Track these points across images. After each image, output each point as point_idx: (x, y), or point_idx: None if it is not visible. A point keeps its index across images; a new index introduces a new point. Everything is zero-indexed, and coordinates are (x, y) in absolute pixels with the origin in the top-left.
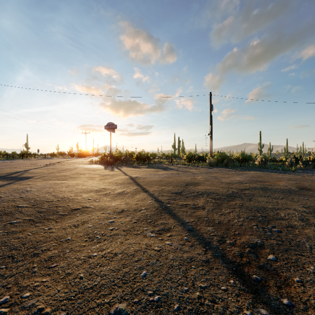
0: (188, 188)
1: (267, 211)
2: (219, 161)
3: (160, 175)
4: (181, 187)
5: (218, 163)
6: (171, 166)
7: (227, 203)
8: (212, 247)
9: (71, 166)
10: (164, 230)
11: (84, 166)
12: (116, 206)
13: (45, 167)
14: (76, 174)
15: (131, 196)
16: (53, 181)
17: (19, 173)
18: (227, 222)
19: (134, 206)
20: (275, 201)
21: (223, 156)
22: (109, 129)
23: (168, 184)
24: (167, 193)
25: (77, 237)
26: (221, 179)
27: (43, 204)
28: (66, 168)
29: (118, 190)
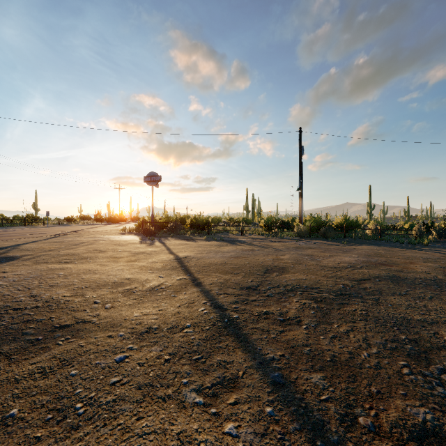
0: (269, 277)
1: (414, 327)
2: (313, 230)
3: (224, 253)
4: (258, 275)
5: (311, 233)
6: (241, 236)
7: (338, 308)
8: (331, 443)
9: (90, 238)
10: (223, 382)
11: (111, 238)
12: (139, 319)
13: (50, 239)
14: (92, 251)
15: (171, 294)
16: (49, 265)
17: (2, 251)
18: (349, 358)
19: (171, 320)
20: (422, 304)
21: (319, 222)
22: (150, 182)
23: (236, 271)
24: (233, 288)
25: (32, 408)
26: (320, 260)
27: (3, 317)
28: (81, 241)
29: (151, 282)
